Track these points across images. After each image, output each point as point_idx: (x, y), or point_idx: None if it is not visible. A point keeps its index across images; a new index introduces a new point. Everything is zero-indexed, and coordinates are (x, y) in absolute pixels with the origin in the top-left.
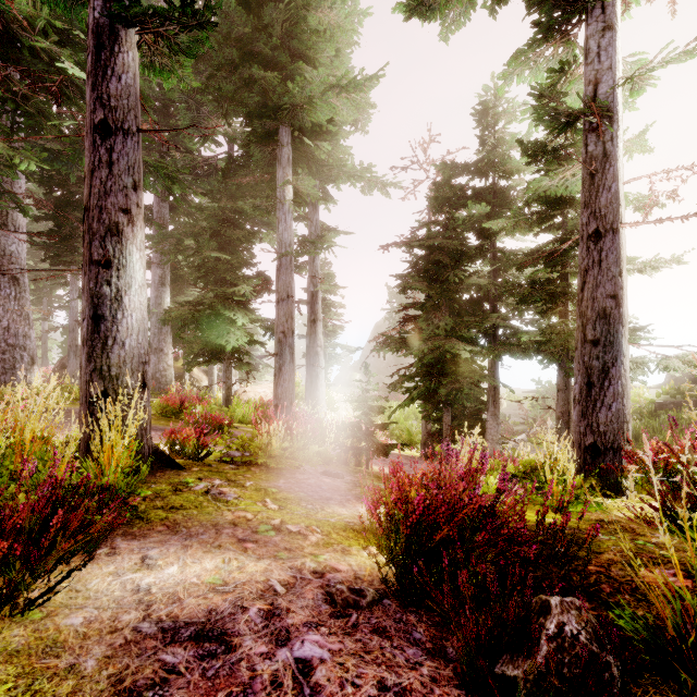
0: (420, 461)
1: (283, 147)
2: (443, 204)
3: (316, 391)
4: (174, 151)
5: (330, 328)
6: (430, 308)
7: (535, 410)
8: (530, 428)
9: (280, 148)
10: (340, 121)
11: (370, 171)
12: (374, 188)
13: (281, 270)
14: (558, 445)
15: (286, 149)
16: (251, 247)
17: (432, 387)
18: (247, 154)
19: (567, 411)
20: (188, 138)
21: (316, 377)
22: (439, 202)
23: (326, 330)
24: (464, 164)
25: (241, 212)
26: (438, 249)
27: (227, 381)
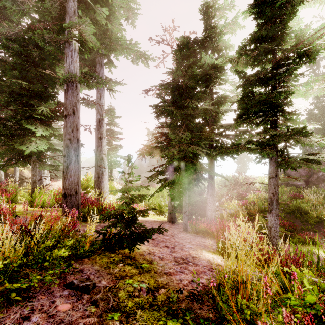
0: (168, 225)
1: (70, 1)
2: (184, 59)
3: (101, 183)
4: (5, 25)
5: (113, 146)
6: (175, 127)
7: (223, 189)
8: (221, 199)
9: (67, 2)
10: (116, 5)
11: (137, 47)
12: (139, 60)
13: (68, 93)
14: (270, 217)
15: (73, 4)
16: (51, 82)
17: (177, 178)
18: (44, 9)
19: (277, 192)
20: (9, 9)
21: (101, 174)
22: (181, 55)
23: (111, 147)
24: (195, 39)
25: (44, 58)
26: (180, 88)
27: (32, 177)
